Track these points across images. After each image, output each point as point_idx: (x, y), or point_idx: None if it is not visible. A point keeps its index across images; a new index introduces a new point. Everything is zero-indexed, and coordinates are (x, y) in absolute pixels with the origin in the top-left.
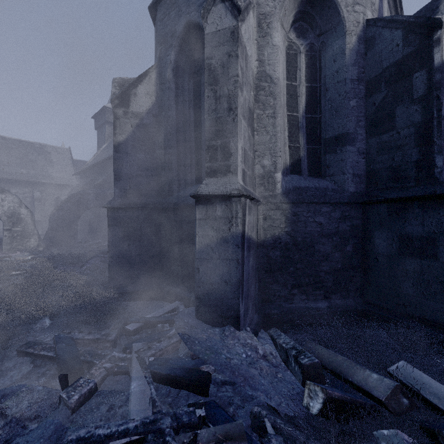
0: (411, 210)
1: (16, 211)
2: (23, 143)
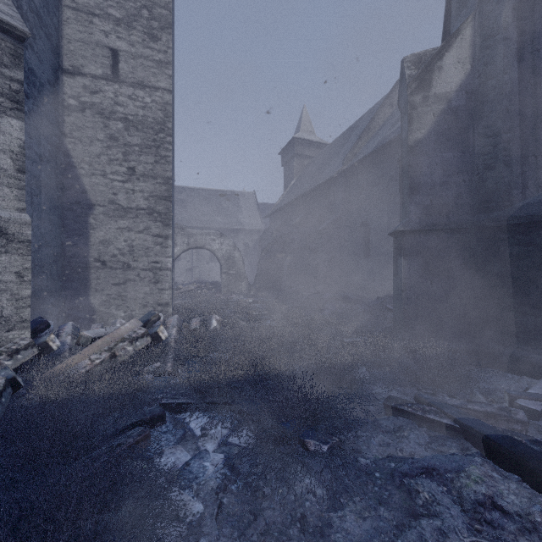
0: None
1: (231, 254)
2: (218, 192)
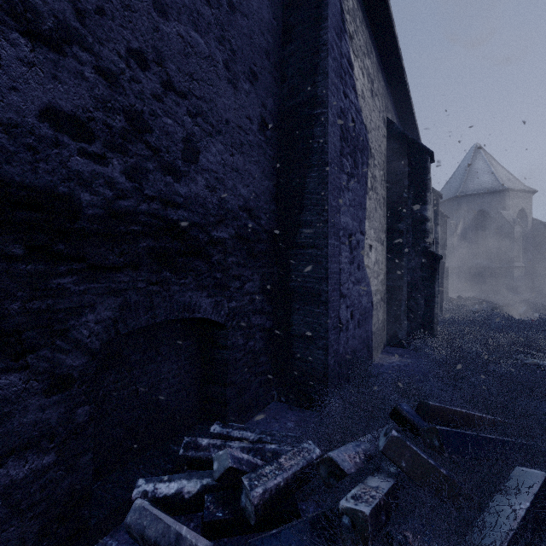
0: None
1: None
2: None
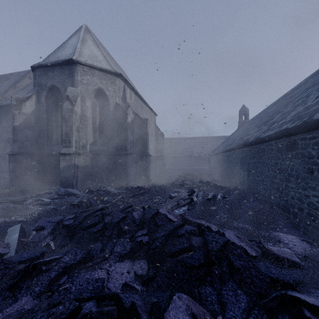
0: (123, 157)
1: None
2: None
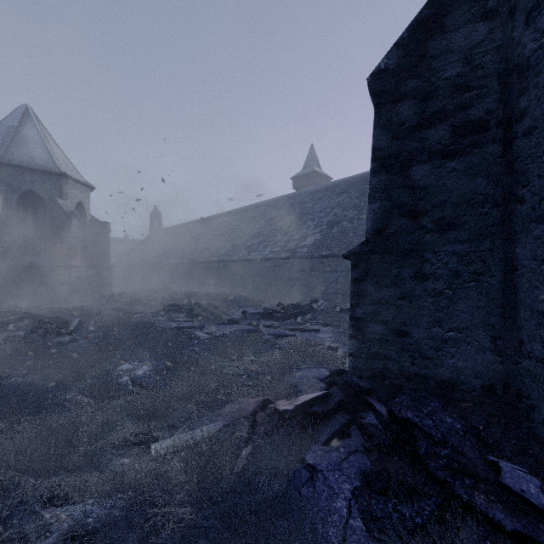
0: (104, 269)
1: None
2: None
